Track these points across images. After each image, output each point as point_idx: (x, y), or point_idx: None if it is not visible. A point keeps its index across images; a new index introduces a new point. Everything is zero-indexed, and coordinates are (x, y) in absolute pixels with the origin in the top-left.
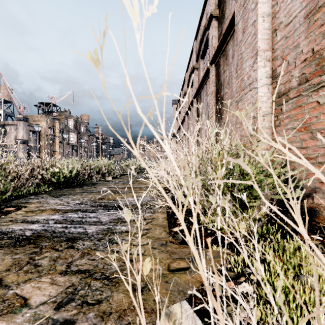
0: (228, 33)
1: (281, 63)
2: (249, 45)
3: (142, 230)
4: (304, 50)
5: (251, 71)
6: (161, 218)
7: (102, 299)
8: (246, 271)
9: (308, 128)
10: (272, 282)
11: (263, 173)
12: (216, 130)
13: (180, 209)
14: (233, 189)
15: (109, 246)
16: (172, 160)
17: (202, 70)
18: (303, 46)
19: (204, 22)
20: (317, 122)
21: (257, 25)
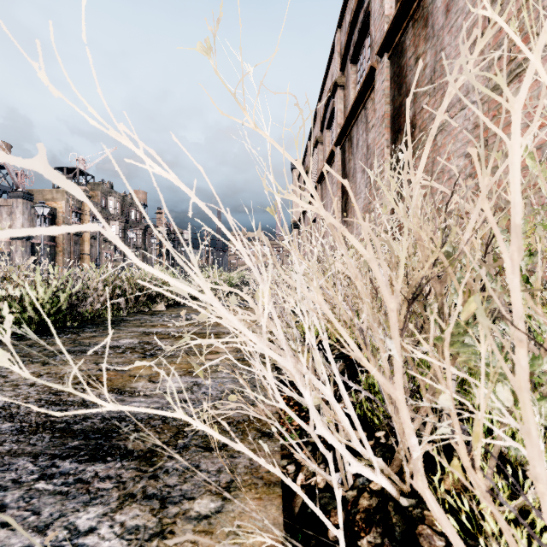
0: None
1: None
2: None
3: None
4: None
5: None
6: None
7: None
8: None
9: None
10: None
11: None
12: None
13: None
14: None
15: None
16: None
17: (354, 86)
18: None
19: None
20: None
21: None
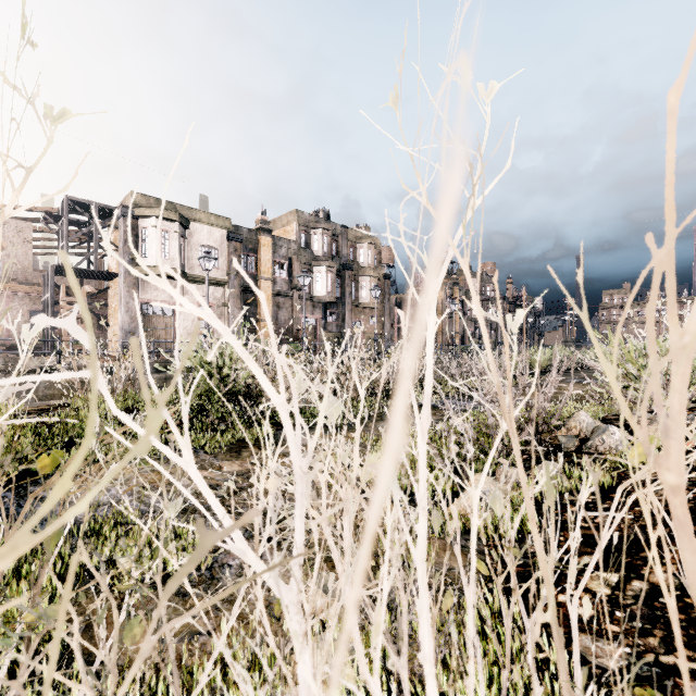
0: None
1: None
2: None
3: None
4: None
5: None
6: None
7: None
8: None
9: None
10: None
11: None
12: None
13: None
14: None
15: None
16: None
17: None
18: None
19: None
20: None
21: None
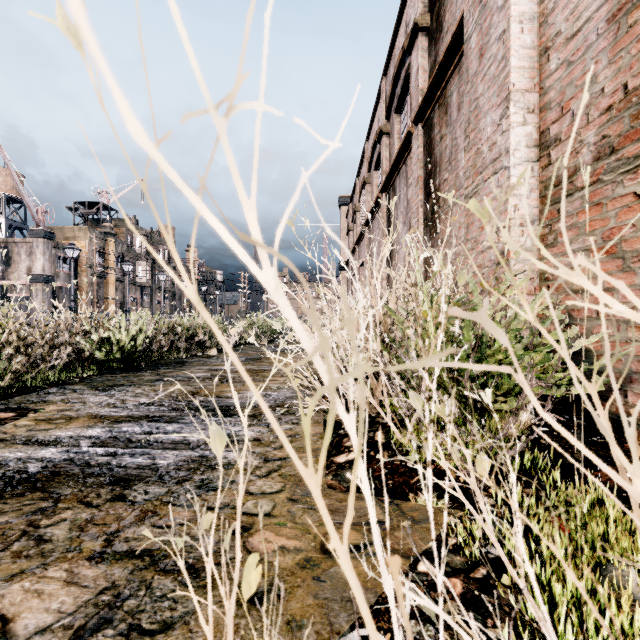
0: (450, 61)
1: (557, 116)
2: (493, 82)
3: (271, 461)
4: (607, 88)
5: (497, 135)
6: (313, 434)
7: (174, 620)
8: (489, 554)
9: (615, 249)
10: (546, 581)
11: (522, 342)
12: (425, 254)
13: (310, 459)
14: (461, 375)
15: (200, 496)
16: (288, 313)
17: (398, 136)
18: (605, 81)
19: (402, 39)
20: (635, 236)
21: (509, 40)
